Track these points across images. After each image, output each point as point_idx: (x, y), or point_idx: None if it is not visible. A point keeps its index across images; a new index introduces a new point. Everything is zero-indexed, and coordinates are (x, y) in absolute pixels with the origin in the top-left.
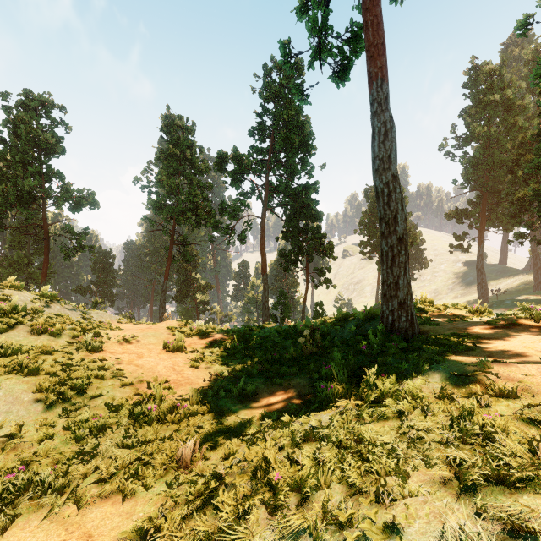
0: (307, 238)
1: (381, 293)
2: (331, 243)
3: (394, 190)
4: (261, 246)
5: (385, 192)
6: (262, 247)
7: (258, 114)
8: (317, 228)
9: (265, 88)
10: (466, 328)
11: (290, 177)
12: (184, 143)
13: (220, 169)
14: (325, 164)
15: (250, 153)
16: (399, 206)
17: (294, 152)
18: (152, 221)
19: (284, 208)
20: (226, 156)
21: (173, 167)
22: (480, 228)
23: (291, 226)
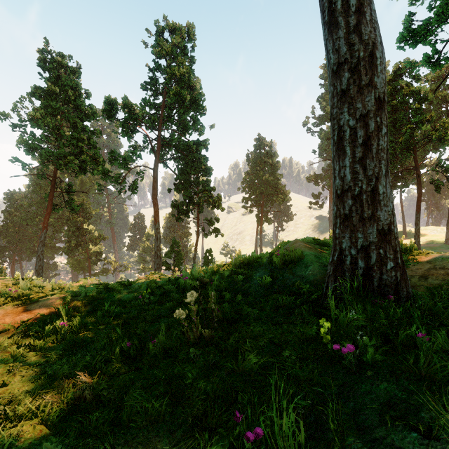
0: (198, 191)
1: (336, 216)
2: (220, 196)
3: (368, 2)
4: (153, 196)
5: (352, 3)
6: (154, 197)
7: (150, 68)
8: (207, 182)
9: (158, 44)
10: (444, 274)
11: (182, 133)
12: (67, 83)
13: (109, 116)
14: (214, 124)
15: (142, 105)
16: (377, 36)
17: (186, 110)
18: (23, 163)
19: (176, 163)
20: (116, 103)
21: (52, 106)
22: (331, 189)
23: (183, 179)
